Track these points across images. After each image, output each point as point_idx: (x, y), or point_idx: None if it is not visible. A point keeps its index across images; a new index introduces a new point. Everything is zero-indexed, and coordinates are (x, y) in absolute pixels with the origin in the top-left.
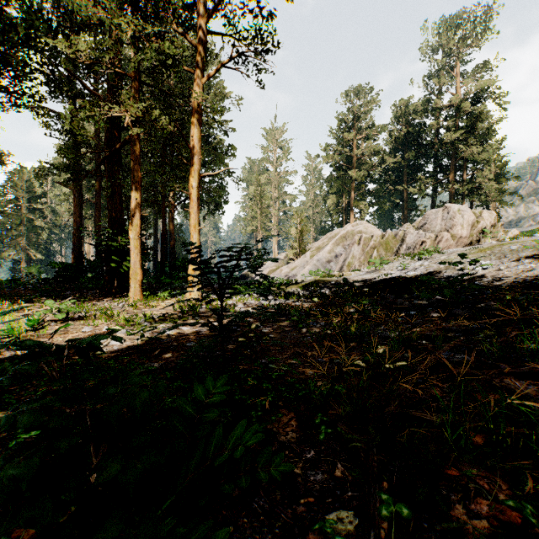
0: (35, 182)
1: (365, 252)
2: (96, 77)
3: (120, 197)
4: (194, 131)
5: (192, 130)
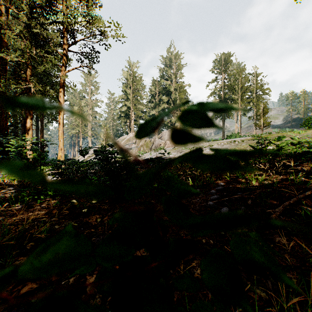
0: None
1: (138, 148)
2: None
3: (6, 115)
4: (61, 94)
5: (60, 93)
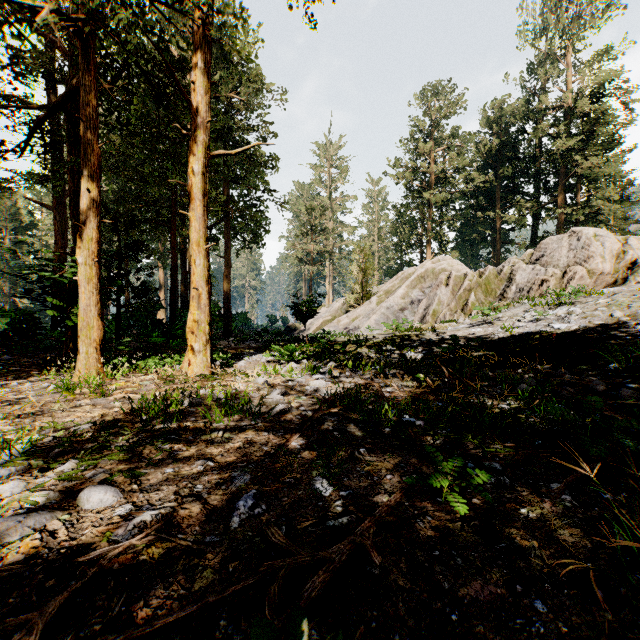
0: (23, 208)
1: (458, 296)
2: None
3: None
4: (196, 73)
5: (193, 70)
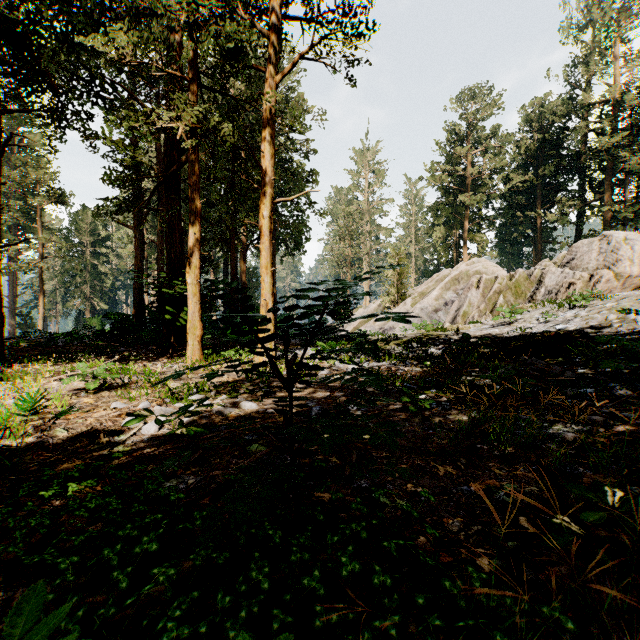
0: (99, 224)
1: (487, 298)
2: (158, 99)
3: (180, 234)
4: (265, 145)
5: (263, 143)
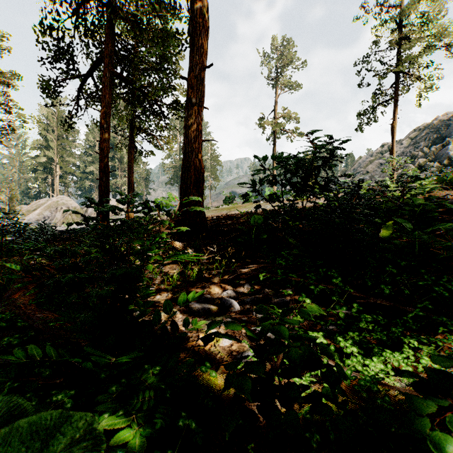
0: None
1: (64, 216)
2: None
3: None
4: None
5: None
